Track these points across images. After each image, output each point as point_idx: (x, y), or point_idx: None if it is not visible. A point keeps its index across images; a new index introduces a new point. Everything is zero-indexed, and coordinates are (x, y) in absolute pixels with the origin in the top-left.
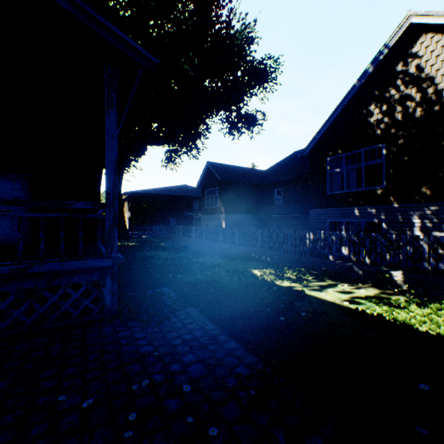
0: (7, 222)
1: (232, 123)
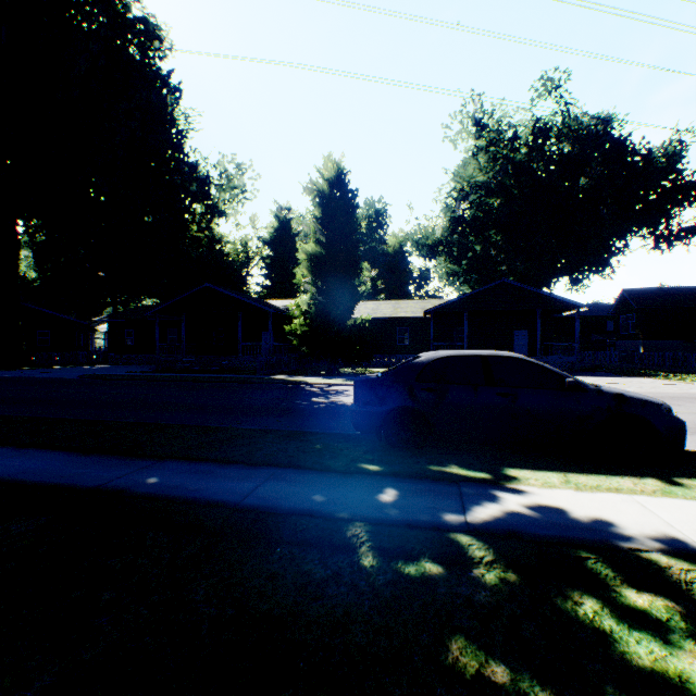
0: (520, 347)
1: (658, 238)
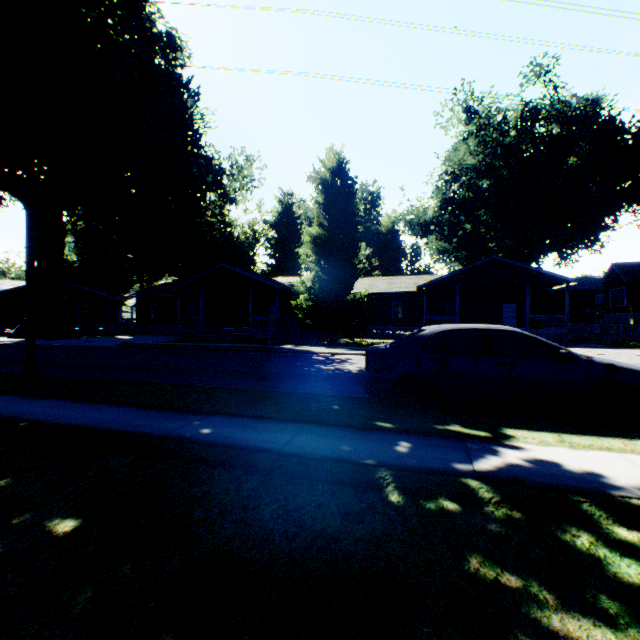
0: (509, 320)
1: None
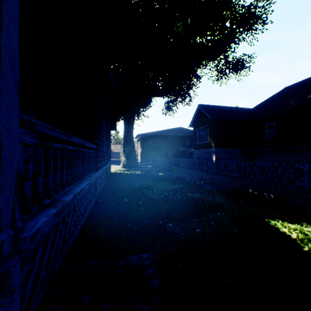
0: (20, 154)
1: (220, 70)
